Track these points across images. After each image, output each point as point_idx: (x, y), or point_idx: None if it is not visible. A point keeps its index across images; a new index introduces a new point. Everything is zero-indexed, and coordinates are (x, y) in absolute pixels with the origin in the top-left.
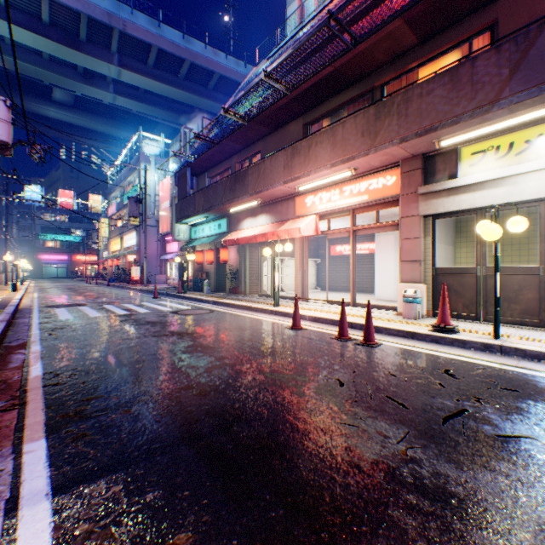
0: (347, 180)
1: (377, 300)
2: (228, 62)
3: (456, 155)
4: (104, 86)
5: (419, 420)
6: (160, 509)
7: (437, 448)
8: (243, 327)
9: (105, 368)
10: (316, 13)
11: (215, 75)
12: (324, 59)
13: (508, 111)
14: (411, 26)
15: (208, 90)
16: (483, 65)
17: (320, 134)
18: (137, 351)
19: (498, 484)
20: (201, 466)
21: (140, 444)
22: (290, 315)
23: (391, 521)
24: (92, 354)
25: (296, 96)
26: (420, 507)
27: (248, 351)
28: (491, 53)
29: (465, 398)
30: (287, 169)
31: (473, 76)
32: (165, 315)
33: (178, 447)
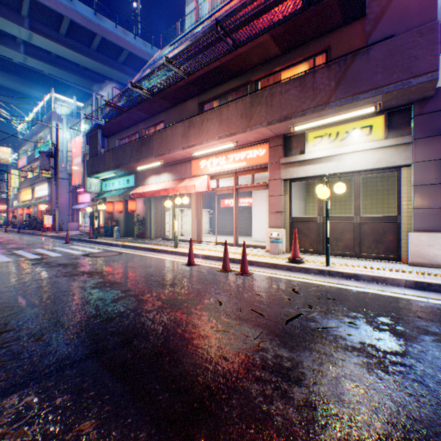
0: (231, 150)
1: (254, 241)
2: (137, 42)
3: (304, 137)
4: (14, 46)
5: (271, 323)
6: (69, 408)
7: (279, 340)
8: (148, 265)
9: (16, 305)
10: (209, 15)
11: (124, 51)
12: (213, 55)
13: (335, 110)
14: (276, 41)
15: (118, 63)
16: (320, 77)
17: (211, 113)
18: (49, 289)
19: (312, 357)
20: (105, 372)
21: (51, 363)
22: (187, 254)
23: (243, 389)
24: (2, 295)
25: (192, 80)
26: (262, 377)
27: (150, 284)
28: (325, 69)
29: (302, 306)
30: (185, 137)
31: (314, 84)
32: (77, 258)
33: (86, 361)
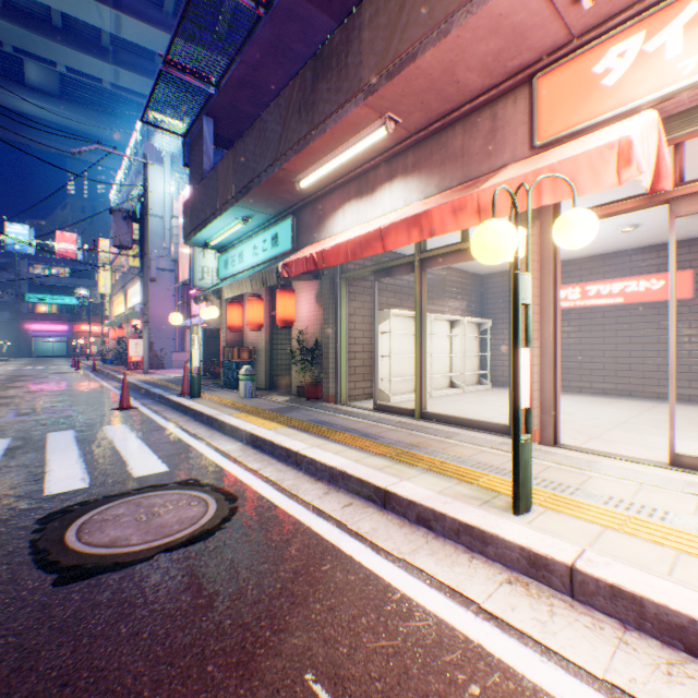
0: None
1: None
2: None
3: None
4: (98, 51)
5: None
6: None
7: None
8: None
9: None
10: None
11: None
12: None
13: None
14: None
15: None
16: None
17: None
18: None
19: None
20: None
21: None
22: None
23: None
24: None
25: None
26: None
27: None
28: None
29: None
30: None
31: None
32: None
33: None
